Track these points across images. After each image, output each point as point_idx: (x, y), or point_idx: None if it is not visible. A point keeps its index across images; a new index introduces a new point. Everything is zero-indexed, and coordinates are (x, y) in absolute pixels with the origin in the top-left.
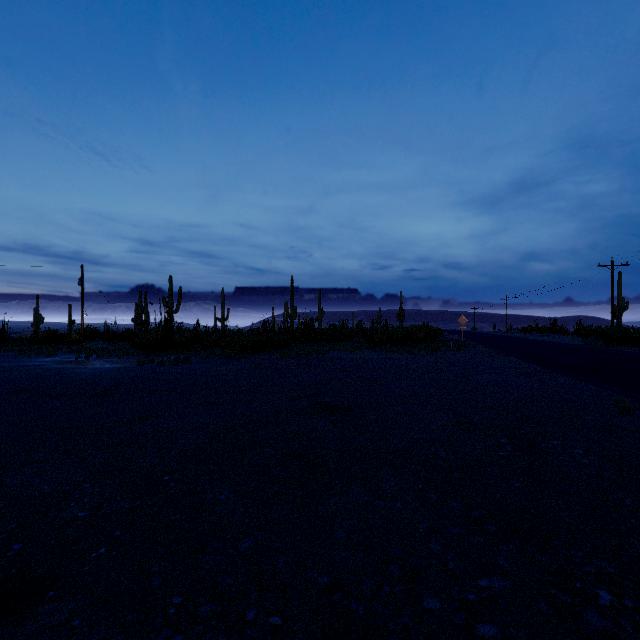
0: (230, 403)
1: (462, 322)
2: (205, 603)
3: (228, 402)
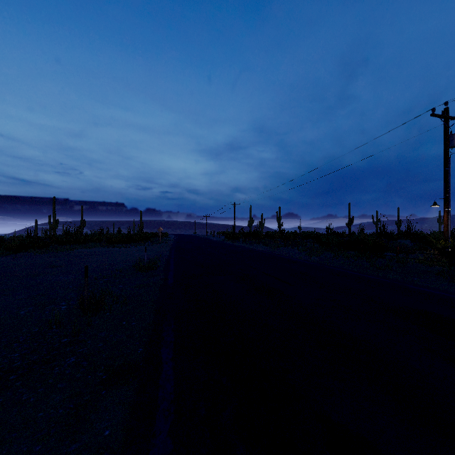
0: (2, 269)
1: (160, 230)
2: (4, 285)
3: (1, 269)
